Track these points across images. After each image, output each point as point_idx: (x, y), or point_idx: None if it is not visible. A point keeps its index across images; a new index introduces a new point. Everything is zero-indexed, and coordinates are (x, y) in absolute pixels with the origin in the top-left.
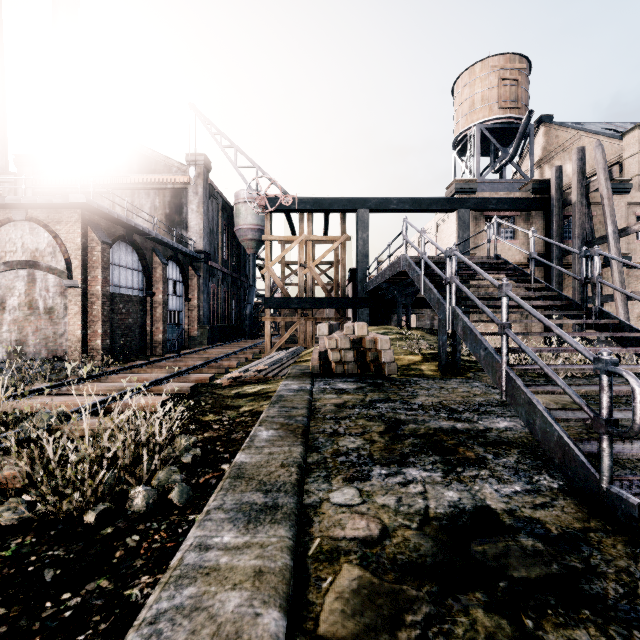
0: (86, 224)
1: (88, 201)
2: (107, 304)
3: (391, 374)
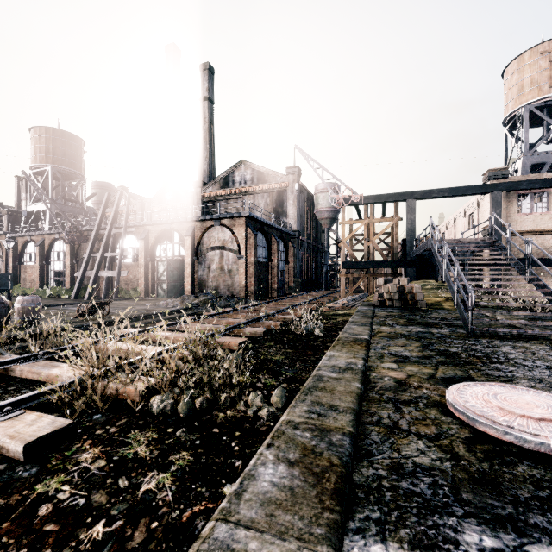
0: (246, 225)
1: (250, 214)
2: (255, 267)
3: (422, 307)
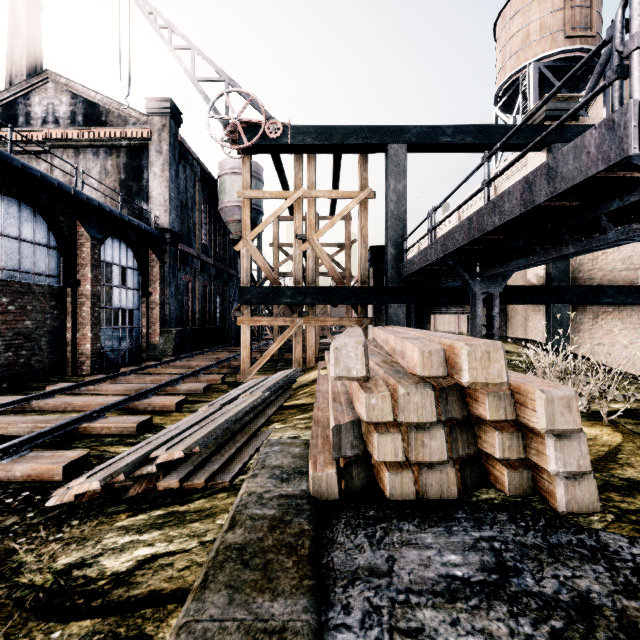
0: None
1: None
2: None
3: (578, 512)
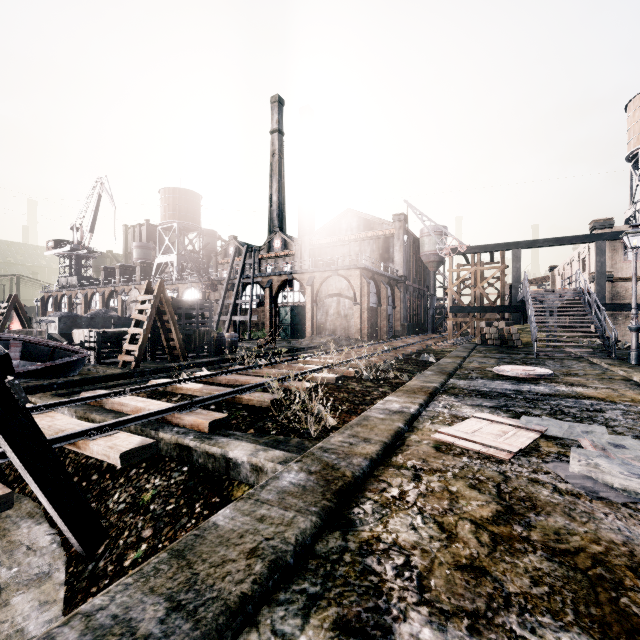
0: (361, 275)
1: (365, 266)
2: (369, 312)
3: (518, 345)
